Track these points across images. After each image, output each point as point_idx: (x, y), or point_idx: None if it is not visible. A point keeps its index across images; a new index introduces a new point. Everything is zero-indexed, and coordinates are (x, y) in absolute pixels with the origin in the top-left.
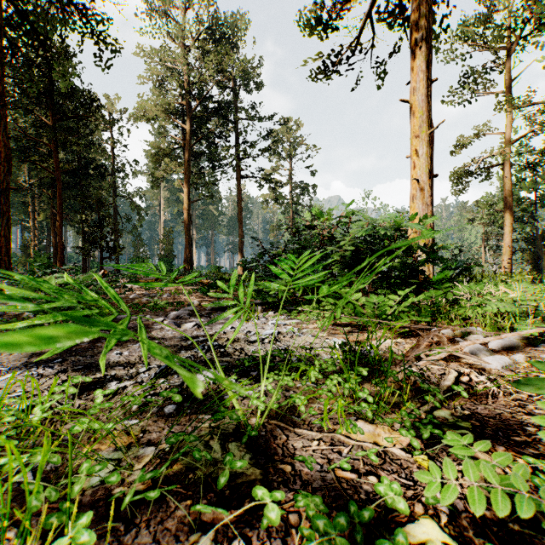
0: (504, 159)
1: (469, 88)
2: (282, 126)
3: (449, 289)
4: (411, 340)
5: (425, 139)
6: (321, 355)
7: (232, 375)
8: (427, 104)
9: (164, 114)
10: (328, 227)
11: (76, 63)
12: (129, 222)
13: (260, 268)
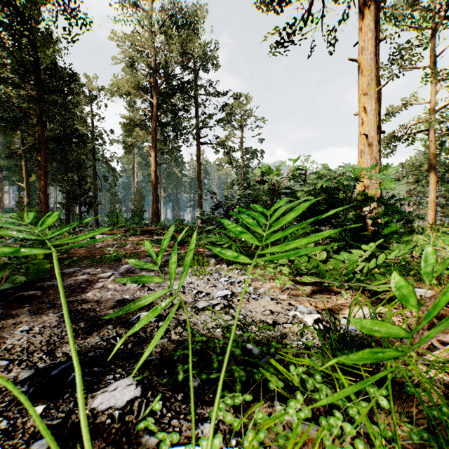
0: (429, 126)
1: (398, 65)
2: (235, 101)
3: (410, 242)
4: (396, 308)
5: (373, 96)
6: (289, 336)
7: (155, 400)
8: (376, 62)
9: (135, 90)
10: (278, 182)
11: (61, 48)
12: (106, 182)
13: (215, 221)
